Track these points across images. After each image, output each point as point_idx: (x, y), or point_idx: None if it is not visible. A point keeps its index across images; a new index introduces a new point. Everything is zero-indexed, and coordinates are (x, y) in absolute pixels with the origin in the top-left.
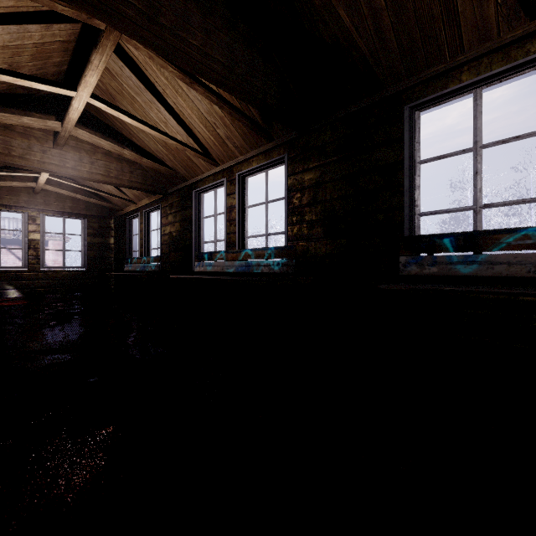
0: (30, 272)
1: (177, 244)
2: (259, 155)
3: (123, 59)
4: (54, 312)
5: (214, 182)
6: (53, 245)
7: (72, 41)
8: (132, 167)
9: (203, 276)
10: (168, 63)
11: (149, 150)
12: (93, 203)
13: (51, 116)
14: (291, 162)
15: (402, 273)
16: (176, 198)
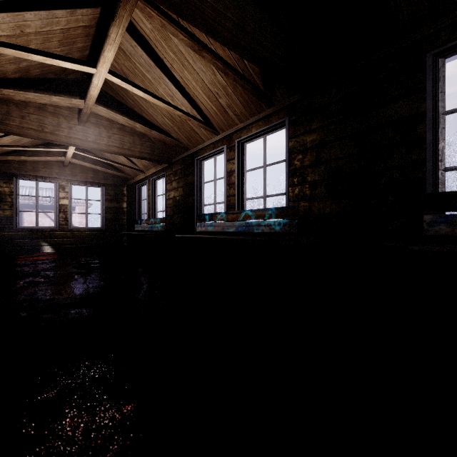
0: (60, 232)
1: (180, 206)
2: (258, 121)
3: (136, 38)
4: (78, 266)
5: (215, 150)
6: (78, 210)
7: (93, 26)
8: (142, 140)
9: (205, 236)
10: (179, 30)
11: (157, 123)
12: (109, 174)
13: (76, 97)
14: (291, 125)
15: (427, 233)
16: (179, 166)
